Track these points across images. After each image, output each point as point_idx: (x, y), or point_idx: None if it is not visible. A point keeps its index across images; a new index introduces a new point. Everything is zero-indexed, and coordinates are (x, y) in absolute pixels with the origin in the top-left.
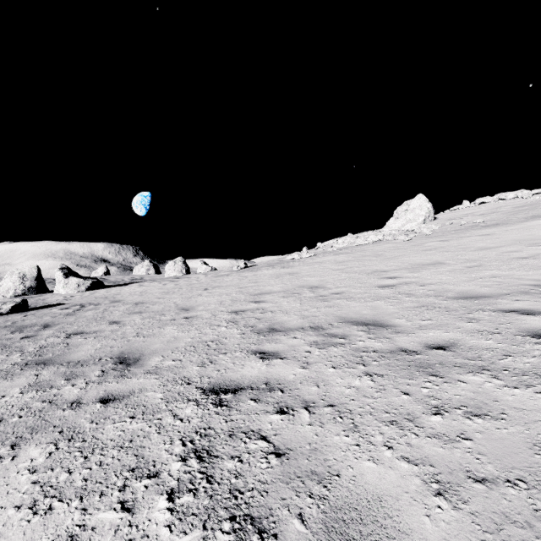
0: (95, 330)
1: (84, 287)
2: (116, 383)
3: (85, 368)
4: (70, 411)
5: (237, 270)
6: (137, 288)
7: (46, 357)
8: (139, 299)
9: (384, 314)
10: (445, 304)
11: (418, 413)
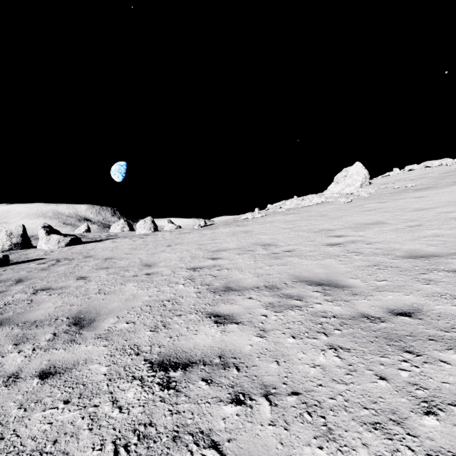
0: (62, 286)
1: (64, 243)
2: (63, 350)
3: (39, 329)
4: (3, 388)
5: (198, 228)
6: (110, 244)
7: (5, 316)
8: (109, 255)
9: (337, 274)
10: (397, 263)
11: (406, 411)
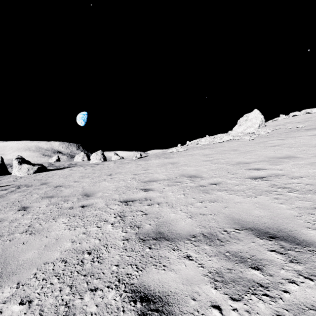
0: None
1: (32, 171)
2: None
3: None
4: None
5: (135, 160)
6: (67, 172)
7: None
8: (61, 182)
9: (284, 218)
10: None
11: None
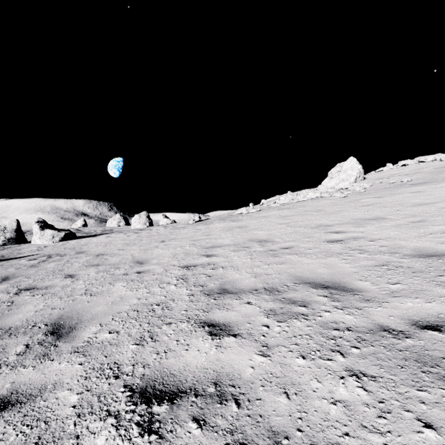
0: (47, 286)
1: (58, 238)
2: (32, 369)
3: (11, 339)
4: None
5: (193, 223)
6: (104, 239)
7: None
8: (102, 250)
9: (342, 274)
10: (407, 263)
11: None
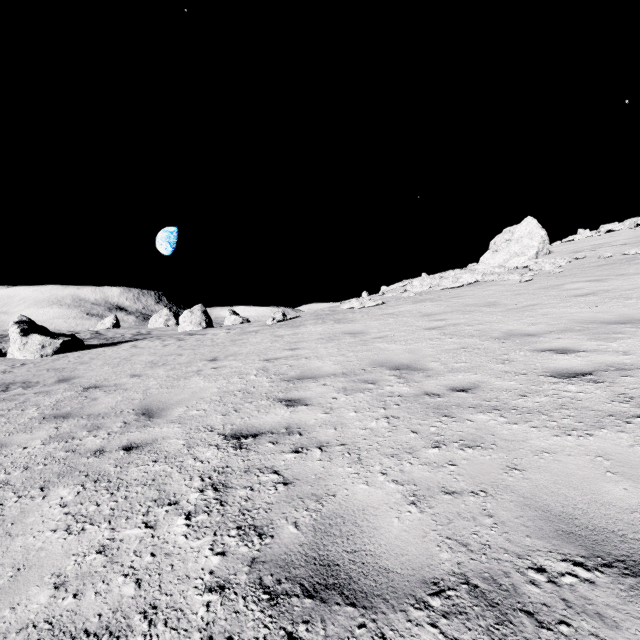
0: None
1: (51, 349)
2: None
3: None
4: None
5: (272, 325)
6: (123, 352)
7: None
8: (103, 377)
9: None
10: None
11: None
